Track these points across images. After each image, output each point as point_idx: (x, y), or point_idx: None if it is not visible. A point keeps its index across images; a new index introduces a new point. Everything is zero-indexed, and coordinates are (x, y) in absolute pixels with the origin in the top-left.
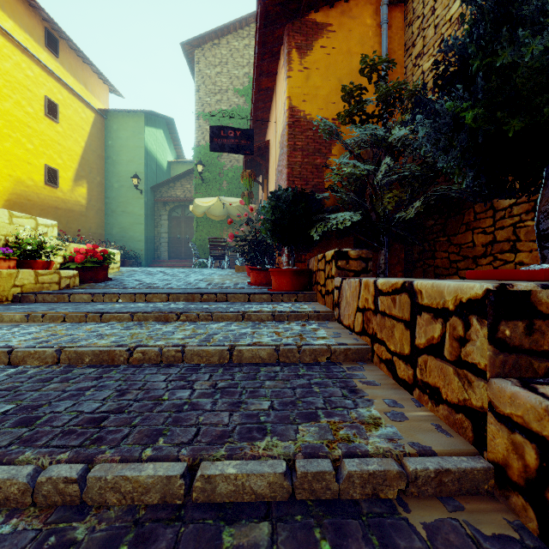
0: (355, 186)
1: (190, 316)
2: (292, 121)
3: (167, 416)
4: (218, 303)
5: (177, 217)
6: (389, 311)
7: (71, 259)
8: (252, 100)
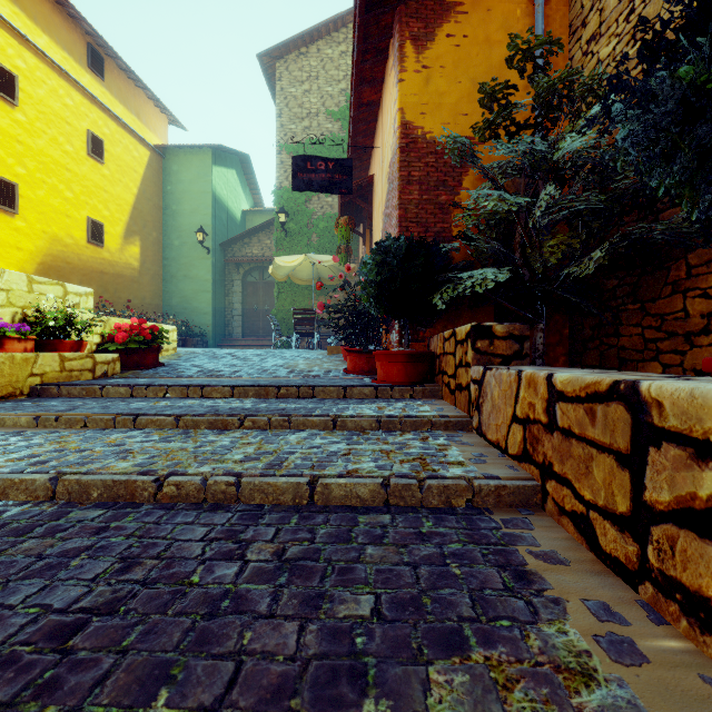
0: (497, 232)
1: (257, 422)
2: (405, 142)
3: (189, 626)
4: (300, 400)
5: (253, 282)
6: (581, 431)
7: (111, 338)
8: (350, 120)
